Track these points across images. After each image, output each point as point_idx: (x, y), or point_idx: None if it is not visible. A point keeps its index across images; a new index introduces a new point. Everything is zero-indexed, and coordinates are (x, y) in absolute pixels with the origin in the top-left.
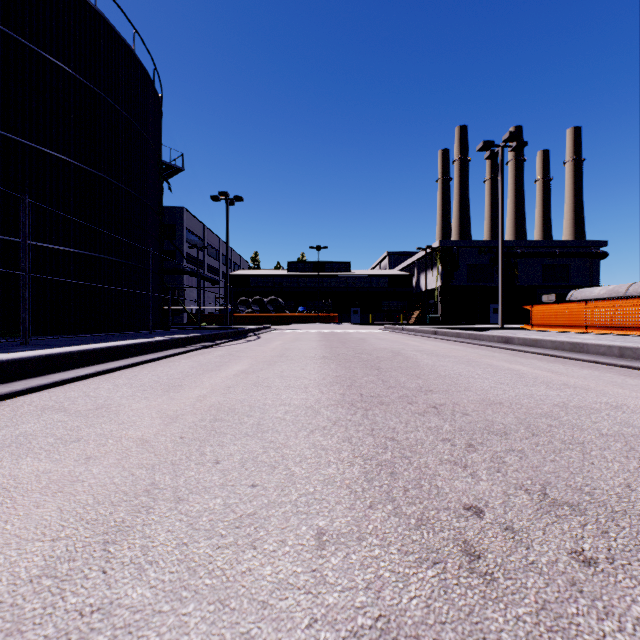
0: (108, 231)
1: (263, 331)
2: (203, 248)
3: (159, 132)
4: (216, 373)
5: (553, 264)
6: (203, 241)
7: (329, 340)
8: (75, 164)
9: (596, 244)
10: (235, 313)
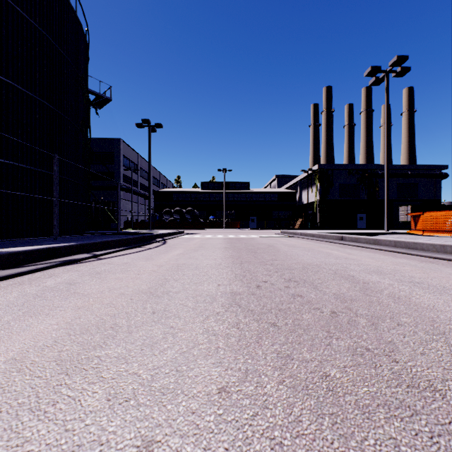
0: (18, 138)
1: (174, 236)
2: (136, 170)
3: (83, 59)
4: None
5: (405, 183)
6: (137, 166)
7: (236, 247)
8: None
9: (439, 167)
10: (161, 220)
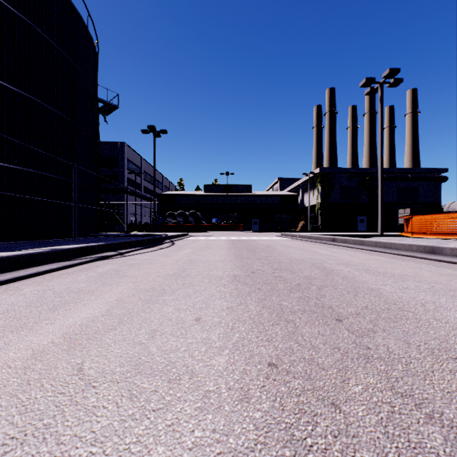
0: (39, 148)
1: (180, 238)
2: (139, 174)
3: (93, 70)
4: (4, 343)
5: (406, 186)
6: (140, 169)
7: (238, 247)
8: (2, 84)
9: (439, 170)
10: (164, 223)
